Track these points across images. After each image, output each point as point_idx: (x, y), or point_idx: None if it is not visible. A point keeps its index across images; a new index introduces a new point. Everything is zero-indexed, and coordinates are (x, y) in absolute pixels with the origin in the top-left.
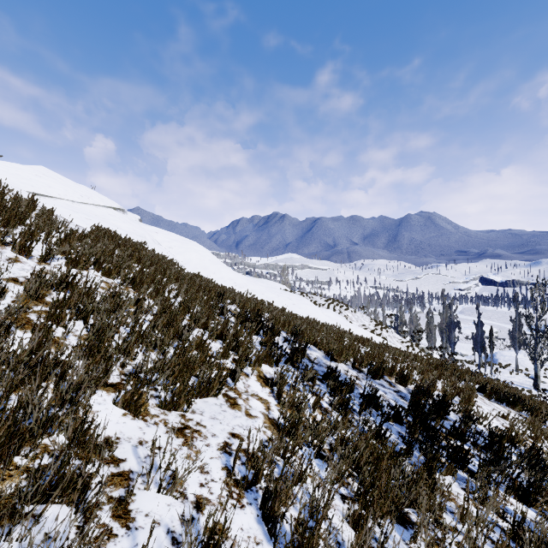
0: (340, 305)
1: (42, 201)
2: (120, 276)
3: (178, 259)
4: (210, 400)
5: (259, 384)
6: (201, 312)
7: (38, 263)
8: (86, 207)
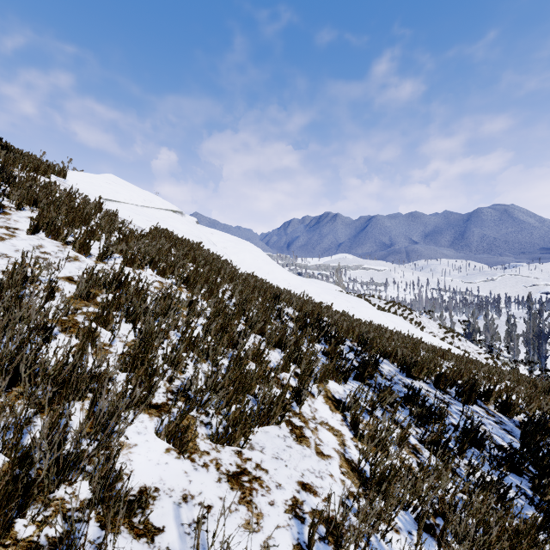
0: (402, 308)
1: (109, 205)
2: (174, 276)
3: (232, 259)
4: (271, 429)
5: (328, 407)
6: (257, 315)
7: (95, 262)
8: (148, 210)
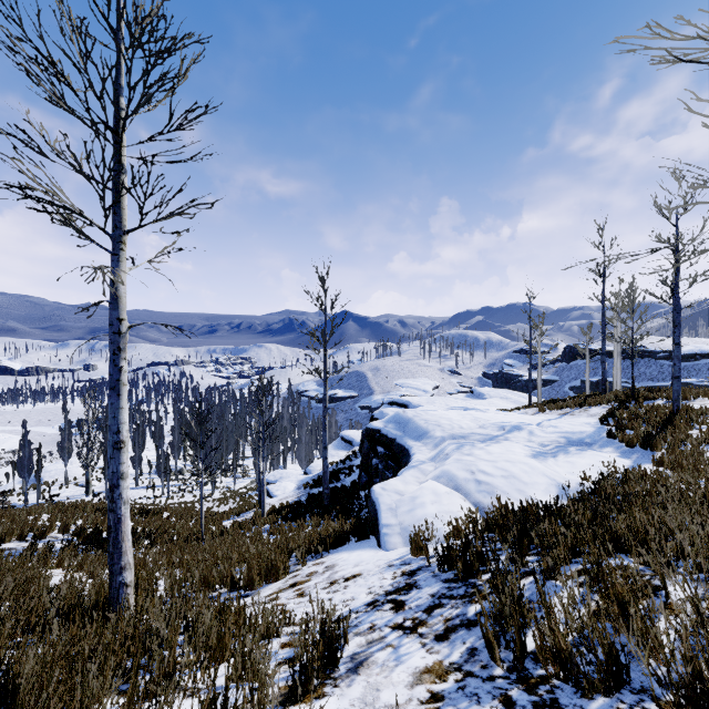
0: None
1: None
2: None
3: None
4: None
5: None
6: None
7: None
8: None
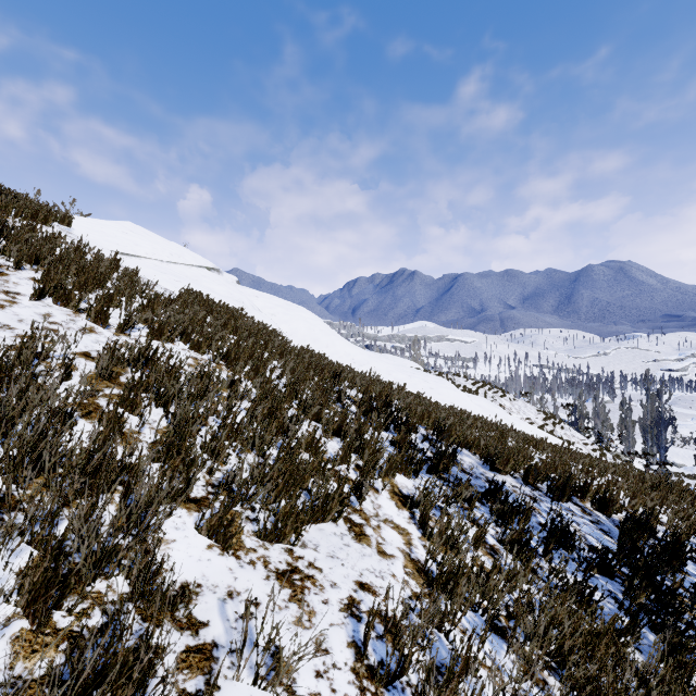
0: (493, 390)
1: (127, 261)
2: (211, 351)
3: (282, 328)
4: (326, 527)
5: (394, 503)
6: (312, 398)
7: (115, 334)
8: (176, 267)
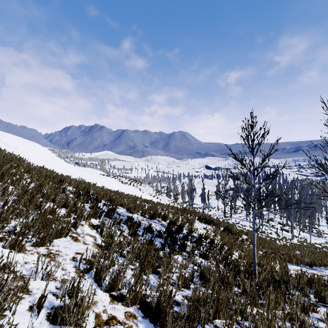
0: (137, 182)
1: None
2: None
3: (24, 155)
4: (62, 239)
5: (90, 228)
6: (50, 192)
7: None
8: None
